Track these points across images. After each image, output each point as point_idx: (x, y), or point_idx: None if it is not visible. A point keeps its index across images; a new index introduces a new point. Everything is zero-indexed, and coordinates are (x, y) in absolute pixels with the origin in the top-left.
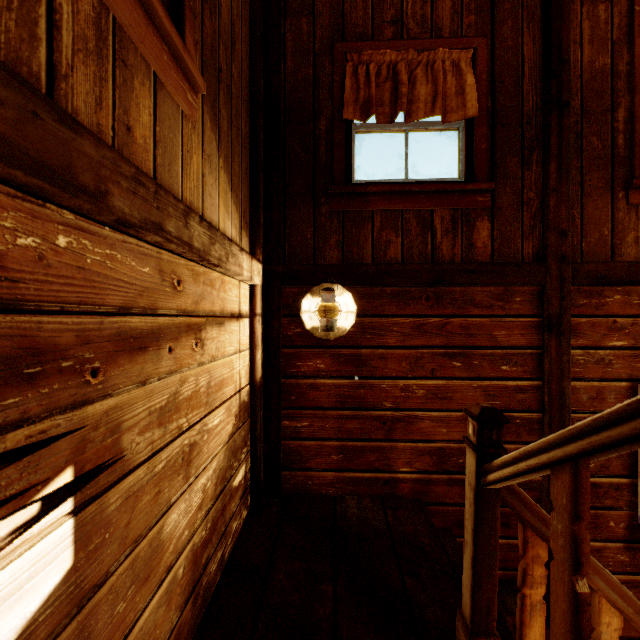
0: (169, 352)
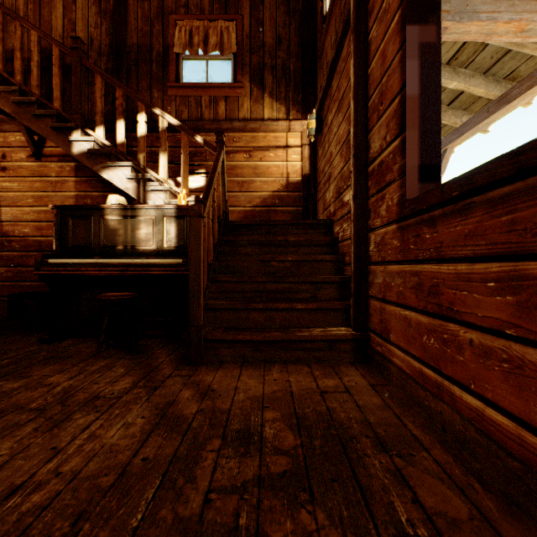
0: (232, 156)
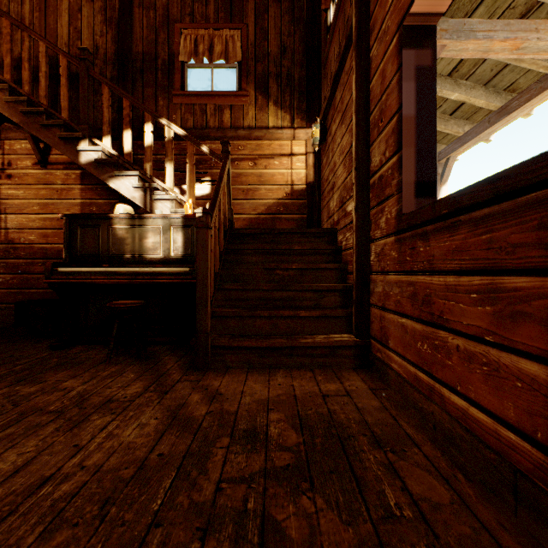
0: (237, 164)
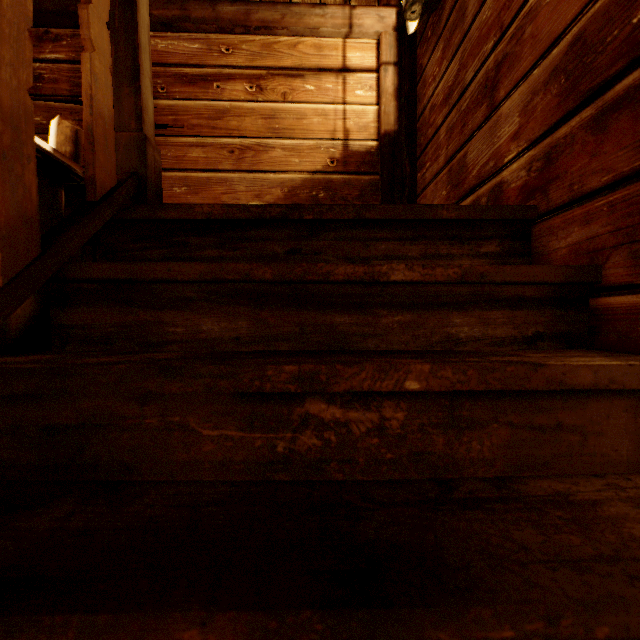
0: (217, 88)
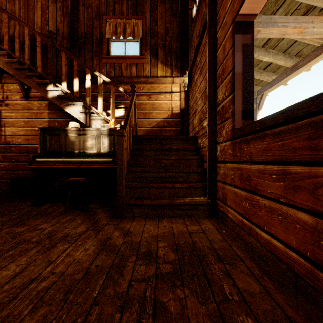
0: (139, 98)
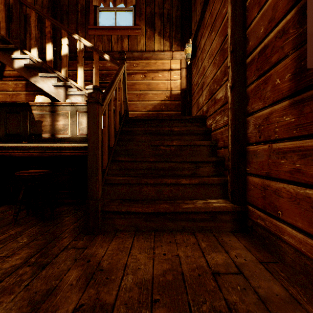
0: (132, 76)
